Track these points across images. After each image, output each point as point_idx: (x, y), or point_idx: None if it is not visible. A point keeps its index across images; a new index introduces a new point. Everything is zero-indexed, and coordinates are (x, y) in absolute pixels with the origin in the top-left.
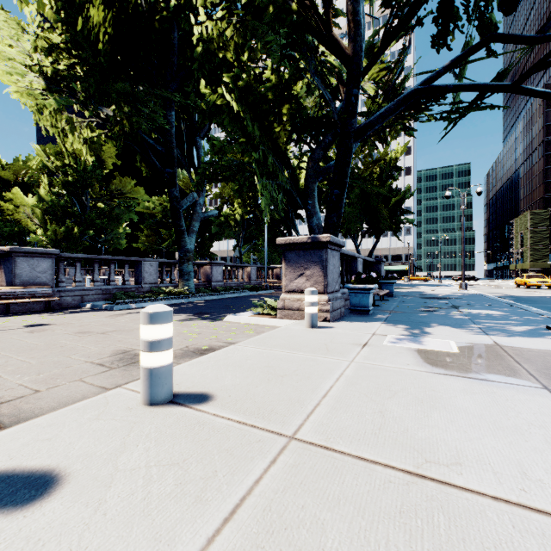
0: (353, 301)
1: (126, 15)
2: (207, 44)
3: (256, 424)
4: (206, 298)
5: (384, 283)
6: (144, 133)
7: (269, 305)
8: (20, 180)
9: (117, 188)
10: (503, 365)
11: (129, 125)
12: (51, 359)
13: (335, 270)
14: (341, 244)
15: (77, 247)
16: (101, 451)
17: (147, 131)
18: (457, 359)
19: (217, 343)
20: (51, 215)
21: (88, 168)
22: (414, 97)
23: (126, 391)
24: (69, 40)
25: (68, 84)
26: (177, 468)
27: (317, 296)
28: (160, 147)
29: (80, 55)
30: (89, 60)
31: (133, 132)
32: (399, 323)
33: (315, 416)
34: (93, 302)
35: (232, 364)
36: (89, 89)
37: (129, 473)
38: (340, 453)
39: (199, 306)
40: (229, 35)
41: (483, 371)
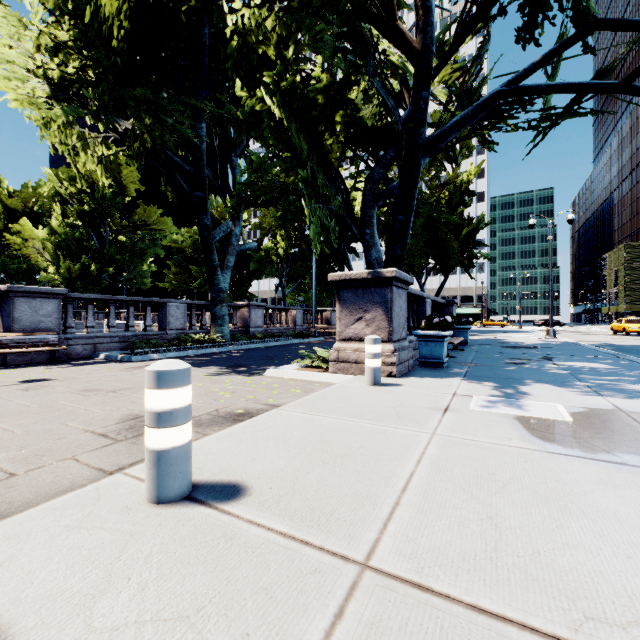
0: (423, 352)
1: (147, 5)
2: (243, 37)
3: (309, 540)
4: (243, 347)
5: (457, 329)
6: (169, 150)
7: (319, 356)
8: (29, 209)
9: (141, 218)
10: (639, 441)
11: (151, 139)
12: (41, 427)
13: (401, 313)
14: (409, 281)
15: (95, 287)
16: (71, 589)
17: (173, 147)
18: (574, 431)
19: (255, 406)
20: (64, 250)
21: (107, 195)
22: (497, 101)
23: (127, 479)
24: (78, 36)
25: (78, 91)
26: (186, 627)
27: (380, 346)
28: (188, 166)
29: (92, 55)
30: (103, 61)
31: (156, 148)
32: (484, 379)
33: (395, 524)
34: (108, 352)
35: (273, 437)
36: (102, 95)
37: (108, 638)
38: (443, 597)
39: (234, 357)
40: (270, 26)
41: (616, 450)
